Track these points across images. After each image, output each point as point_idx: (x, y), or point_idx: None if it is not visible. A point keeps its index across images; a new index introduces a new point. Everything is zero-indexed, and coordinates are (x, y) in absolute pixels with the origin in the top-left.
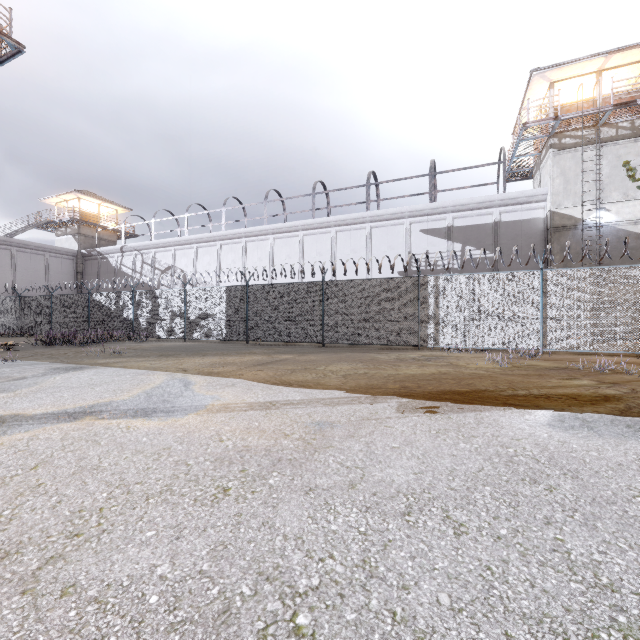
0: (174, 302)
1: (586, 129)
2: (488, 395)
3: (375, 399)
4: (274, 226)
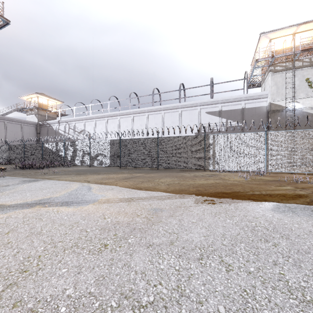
0: (84, 147)
1: (287, 62)
2: (240, 194)
3: (183, 196)
4: (133, 110)
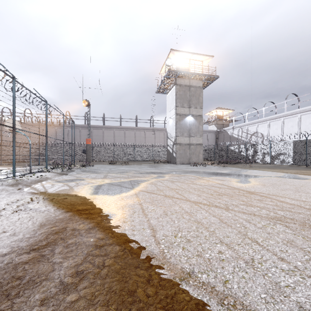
0: (264, 148)
1: None
2: None
3: None
4: None
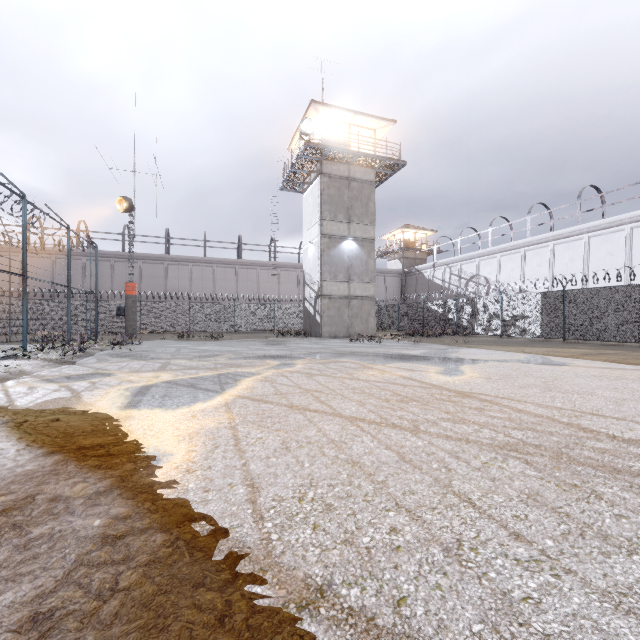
0: (490, 307)
1: None
2: None
3: None
4: (589, 225)
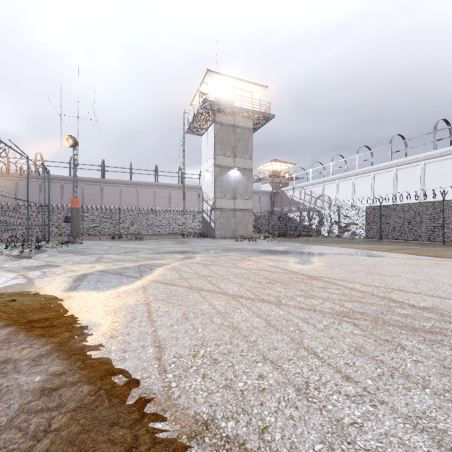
0: (332, 216)
1: None
2: None
3: None
4: (397, 161)
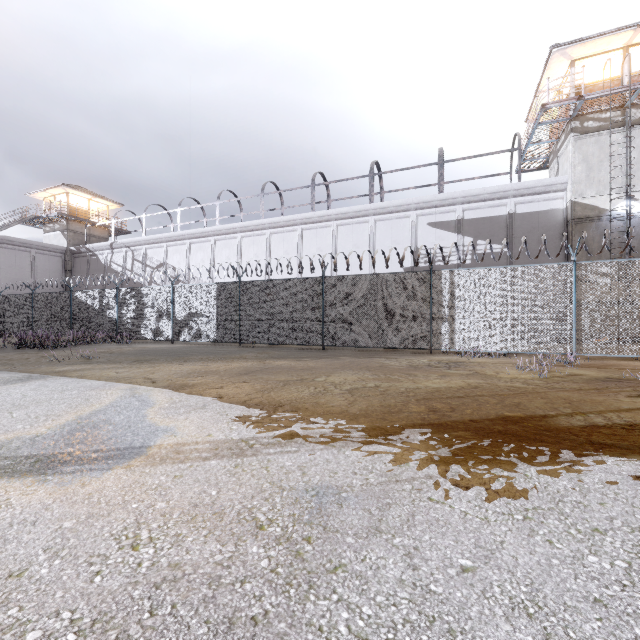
0: (161, 300)
1: (611, 111)
2: (555, 425)
3: (399, 434)
4: (271, 220)
